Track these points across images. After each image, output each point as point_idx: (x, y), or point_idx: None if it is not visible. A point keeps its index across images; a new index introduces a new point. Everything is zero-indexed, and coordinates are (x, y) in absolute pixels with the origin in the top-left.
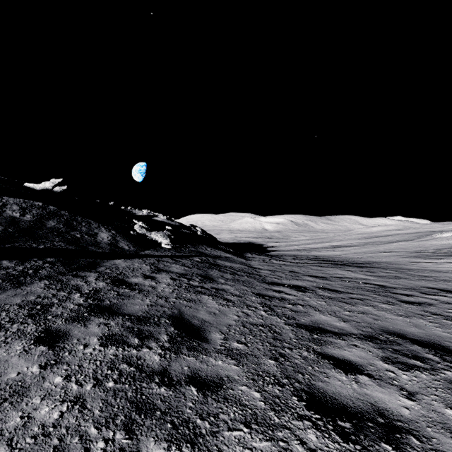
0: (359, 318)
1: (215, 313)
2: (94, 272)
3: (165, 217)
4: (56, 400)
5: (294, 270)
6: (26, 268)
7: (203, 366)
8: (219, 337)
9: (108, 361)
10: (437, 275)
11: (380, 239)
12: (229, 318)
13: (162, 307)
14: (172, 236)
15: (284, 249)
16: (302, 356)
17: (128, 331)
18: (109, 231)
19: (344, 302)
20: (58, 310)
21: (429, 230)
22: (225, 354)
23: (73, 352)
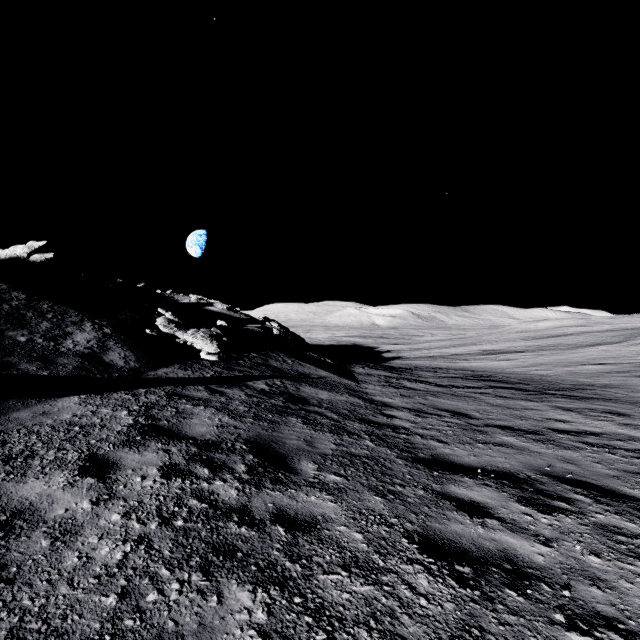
0: None
1: None
2: None
3: (225, 307)
4: None
5: (458, 407)
6: None
7: None
8: None
9: None
10: None
11: (560, 341)
12: None
13: None
14: (225, 337)
15: (409, 356)
16: None
17: None
18: (98, 329)
19: None
20: None
21: (629, 326)
22: None
23: None
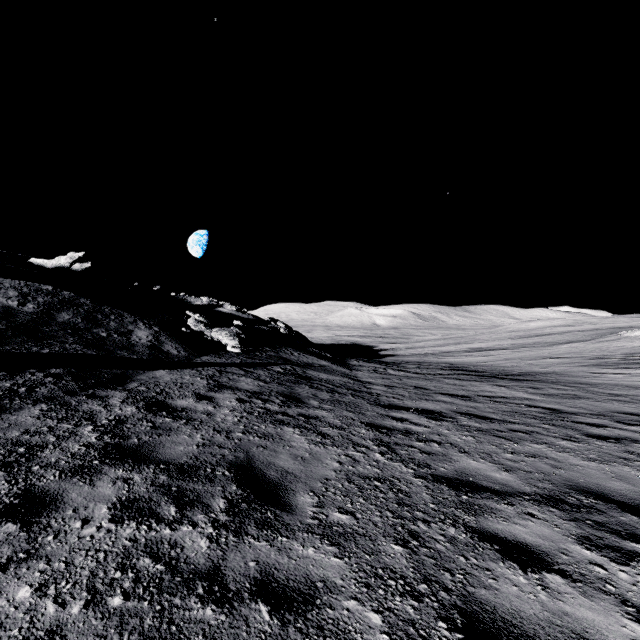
0: (530, 464)
1: (304, 457)
2: (121, 390)
3: (234, 308)
4: (10, 638)
5: (422, 385)
6: (16, 385)
7: (282, 559)
8: (309, 501)
9: (119, 551)
10: (634, 394)
11: (542, 339)
12: (325, 467)
13: (220, 448)
14: (243, 334)
15: (404, 353)
16: (447, 536)
17: (160, 492)
18: (149, 327)
19: (502, 437)
20: (52, 455)
21: (611, 326)
22: (320, 535)
23: (62, 534)
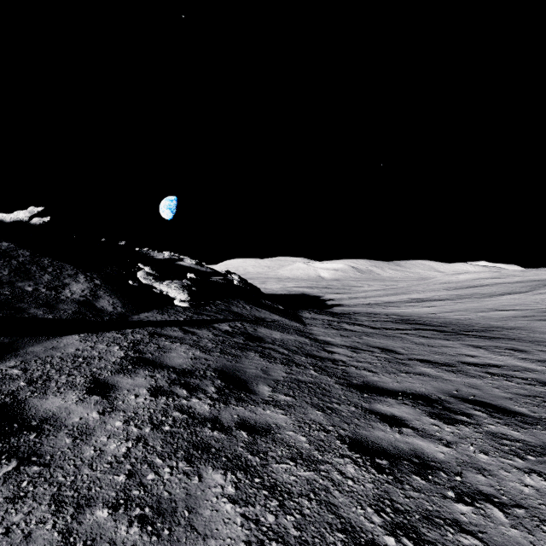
0: None
1: None
2: None
3: (193, 262)
4: None
5: (387, 345)
6: None
7: None
8: None
9: None
10: None
11: (477, 291)
12: None
13: None
14: (194, 287)
15: (349, 303)
16: None
17: None
18: (90, 280)
19: None
20: None
21: (536, 278)
22: None
23: None
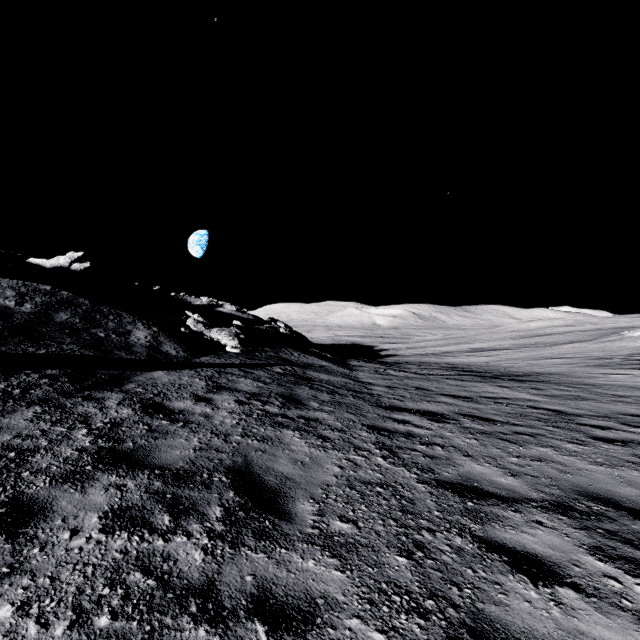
0: (536, 469)
1: (304, 462)
2: (117, 391)
3: (234, 308)
4: None
5: (423, 385)
6: (10, 386)
7: (281, 572)
8: (309, 509)
9: (109, 565)
10: (638, 395)
11: (543, 339)
12: (326, 472)
13: (217, 452)
14: (242, 335)
15: (404, 354)
16: (453, 546)
17: (154, 500)
18: (148, 328)
19: (506, 440)
20: (43, 460)
21: (612, 326)
22: (320, 546)
23: (49, 546)
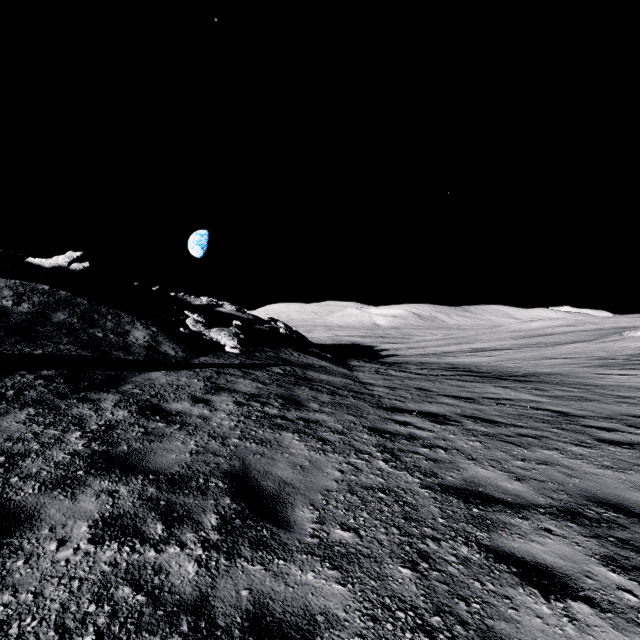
0: (542, 472)
1: (303, 466)
2: (114, 392)
3: (233, 308)
4: None
5: (424, 386)
6: (4, 388)
7: (279, 586)
8: (309, 516)
9: (96, 579)
10: None
11: (543, 339)
12: (326, 477)
13: (214, 456)
14: (242, 335)
15: (404, 354)
16: (459, 556)
17: (147, 507)
18: (147, 328)
19: (510, 443)
20: (34, 464)
21: (613, 326)
22: (320, 557)
23: (34, 558)
